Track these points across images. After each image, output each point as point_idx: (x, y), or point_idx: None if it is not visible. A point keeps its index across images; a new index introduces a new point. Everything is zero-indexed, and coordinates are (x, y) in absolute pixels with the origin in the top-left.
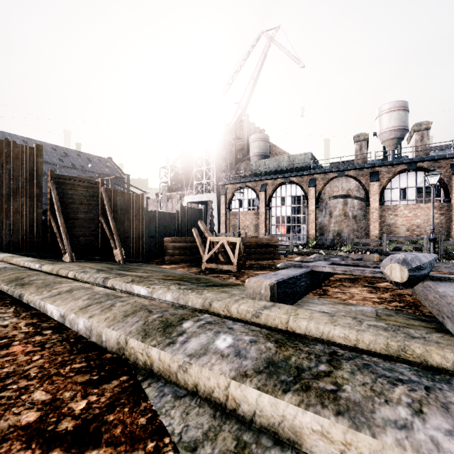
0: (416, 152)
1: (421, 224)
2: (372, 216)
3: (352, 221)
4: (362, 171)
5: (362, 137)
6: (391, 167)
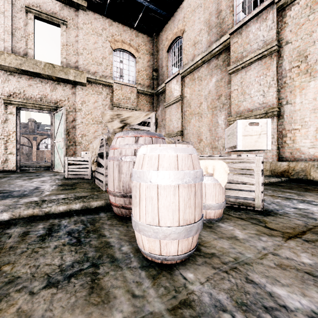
0: None
1: None
2: (34, 154)
3: (25, 156)
4: (30, 135)
5: (32, 120)
6: (42, 136)
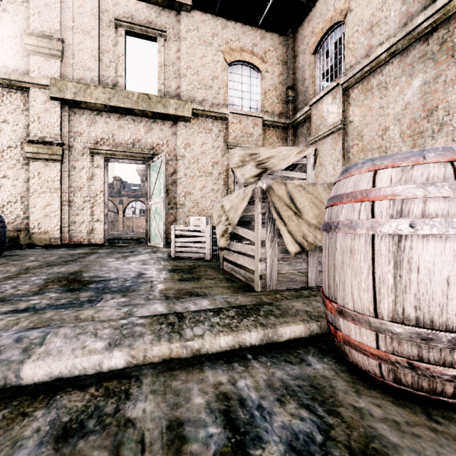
0: (142, 192)
1: (141, 226)
2: (120, 222)
3: (110, 224)
4: (116, 198)
5: (118, 179)
6: (129, 198)
